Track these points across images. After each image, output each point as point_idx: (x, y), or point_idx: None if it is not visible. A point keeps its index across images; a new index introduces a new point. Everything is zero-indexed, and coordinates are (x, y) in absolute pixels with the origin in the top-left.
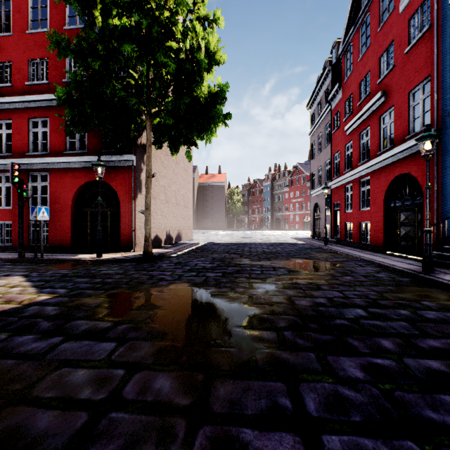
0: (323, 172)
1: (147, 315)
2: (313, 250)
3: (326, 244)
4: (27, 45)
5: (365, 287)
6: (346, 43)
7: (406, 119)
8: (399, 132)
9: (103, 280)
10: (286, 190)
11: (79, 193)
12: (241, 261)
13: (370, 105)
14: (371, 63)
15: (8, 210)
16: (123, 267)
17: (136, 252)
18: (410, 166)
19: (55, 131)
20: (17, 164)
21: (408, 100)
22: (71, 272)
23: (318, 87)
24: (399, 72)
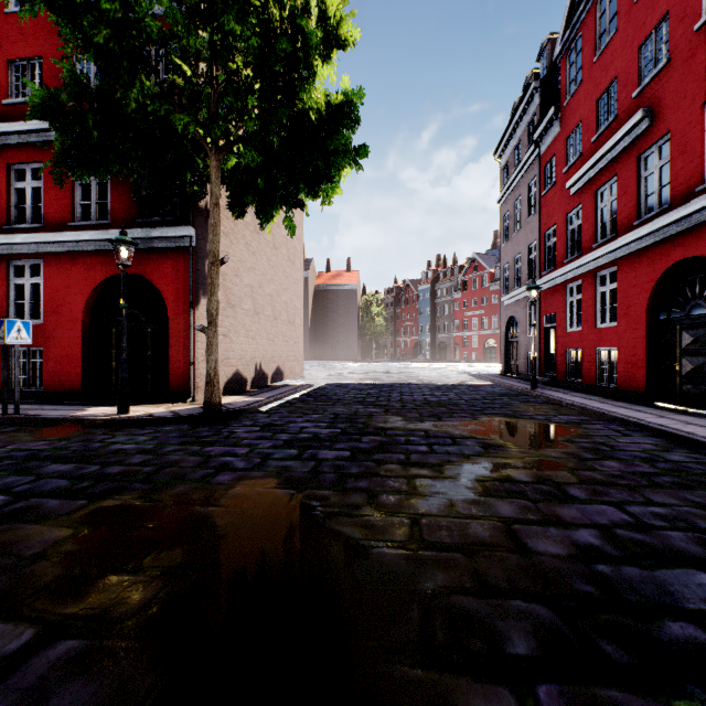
0: (523, 264)
1: (147, 594)
2: (515, 399)
3: (535, 387)
4: (6, 34)
5: (669, 493)
6: (570, 36)
7: (698, 155)
8: (682, 181)
9: (103, 468)
10: (456, 296)
11: (98, 297)
12: (387, 423)
13: (619, 137)
14: (620, 62)
15: None
16: (159, 435)
17: (196, 402)
18: (705, 242)
19: (54, 187)
20: None
21: (702, 119)
22: (51, 447)
23: (516, 119)
24: (680, 68)
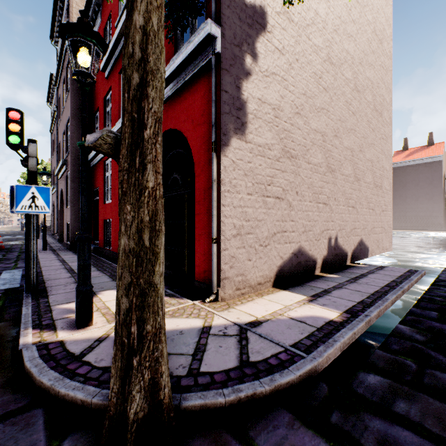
0: None
1: None
2: None
3: None
4: None
5: None
6: None
7: None
8: None
9: None
10: None
11: None
12: None
13: None
14: None
15: (110, 204)
16: None
17: (221, 301)
18: None
19: None
20: (17, 112)
21: None
22: None
23: None
24: None
